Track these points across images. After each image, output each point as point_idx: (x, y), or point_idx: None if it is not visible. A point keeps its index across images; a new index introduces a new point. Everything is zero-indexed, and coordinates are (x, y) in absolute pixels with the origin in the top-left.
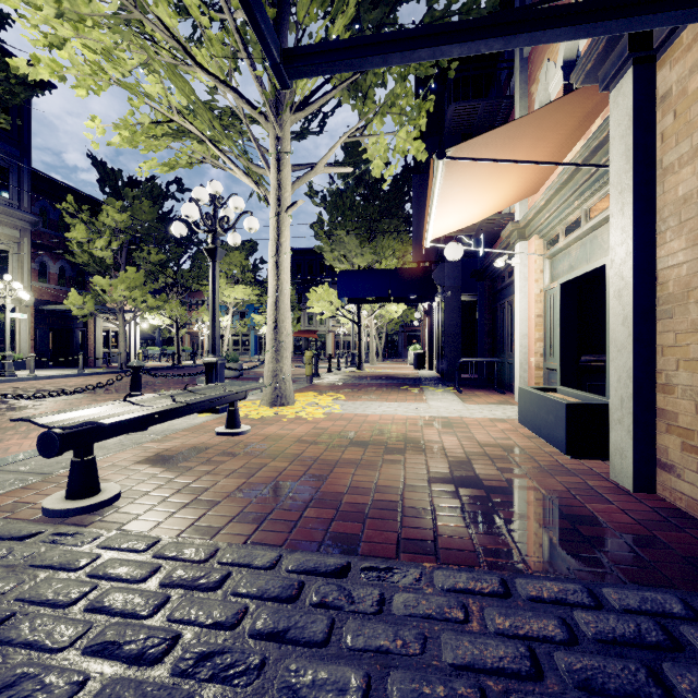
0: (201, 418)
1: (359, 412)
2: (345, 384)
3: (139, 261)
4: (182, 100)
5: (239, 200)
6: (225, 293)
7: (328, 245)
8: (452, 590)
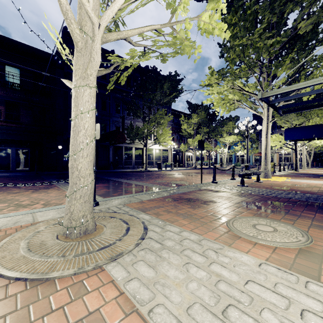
0: (245, 179)
1: (297, 181)
2: (289, 175)
3: (200, 132)
4: (237, 97)
5: (255, 121)
6: (225, 139)
7: (278, 117)
8: (316, 195)
